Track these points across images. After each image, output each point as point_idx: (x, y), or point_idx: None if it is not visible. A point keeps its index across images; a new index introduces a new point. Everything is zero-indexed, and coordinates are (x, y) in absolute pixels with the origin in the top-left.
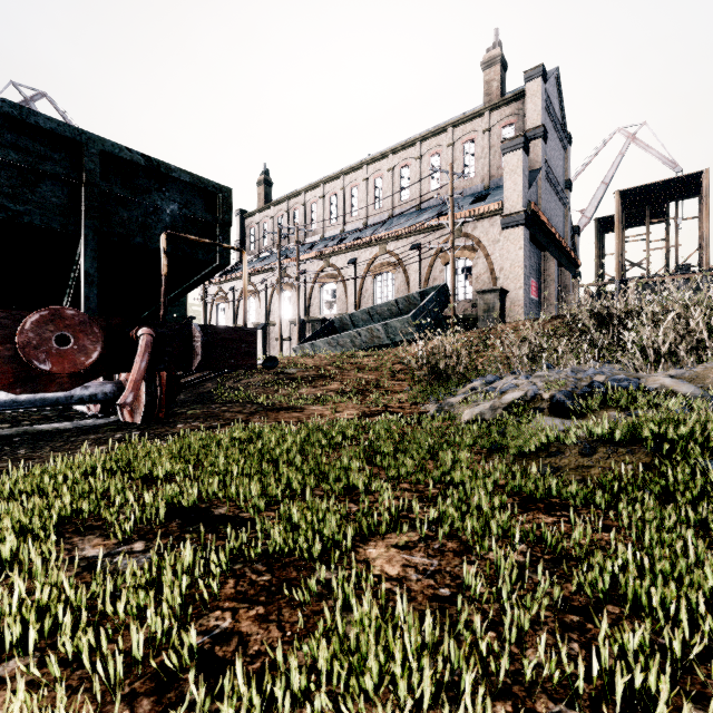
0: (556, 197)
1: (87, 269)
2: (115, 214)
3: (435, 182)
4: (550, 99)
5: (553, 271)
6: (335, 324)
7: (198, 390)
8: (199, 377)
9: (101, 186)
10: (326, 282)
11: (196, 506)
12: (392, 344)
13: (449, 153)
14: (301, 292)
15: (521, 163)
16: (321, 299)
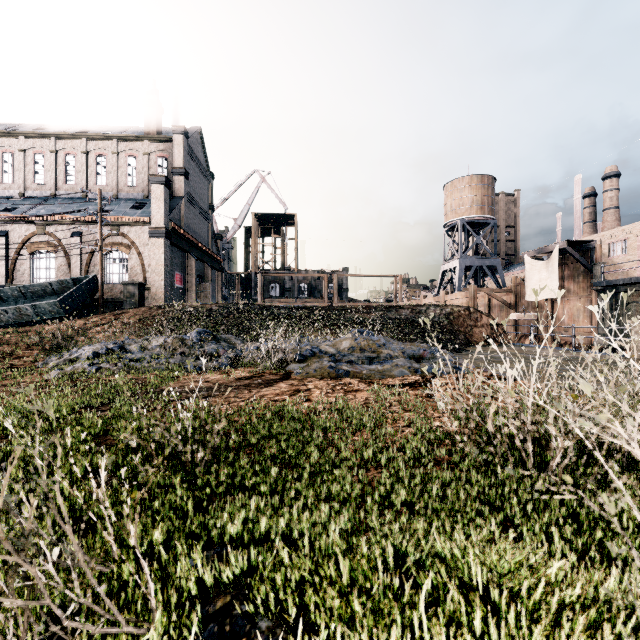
0: (200, 215)
1: None
2: None
3: (101, 178)
4: (193, 149)
5: (194, 267)
6: None
7: None
8: None
9: None
10: None
11: None
12: (42, 321)
13: (114, 159)
14: None
15: (164, 195)
16: None
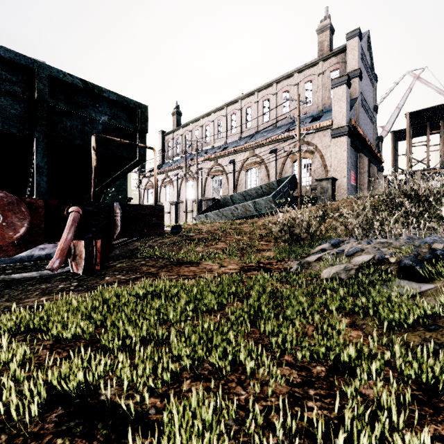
0: (367, 117)
1: (38, 162)
2: (60, 123)
3: (285, 109)
4: (364, 51)
5: (365, 166)
6: (221, 202)
7: (129, 247)
8: (128, 239)
9: (49, 102)
10: (215, 175)
11: (86, 383)
12: (259, 215)
13: (295, 90)
14: (199, 181)
15: (345, 93)
16: (212, 186)
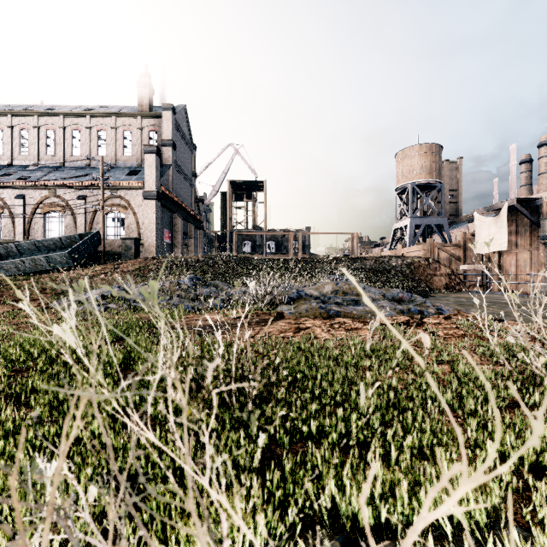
0: (185, 181)
1: None
2: None
3: (102, 150)
4: (179, 124)
5: (180, 226)
6: (0, 251)
7: None
8: None
9: None
10: None
11: None
12: (54, 270)
13: (113, 133)
14: None
15: (155, 162)
16: None
